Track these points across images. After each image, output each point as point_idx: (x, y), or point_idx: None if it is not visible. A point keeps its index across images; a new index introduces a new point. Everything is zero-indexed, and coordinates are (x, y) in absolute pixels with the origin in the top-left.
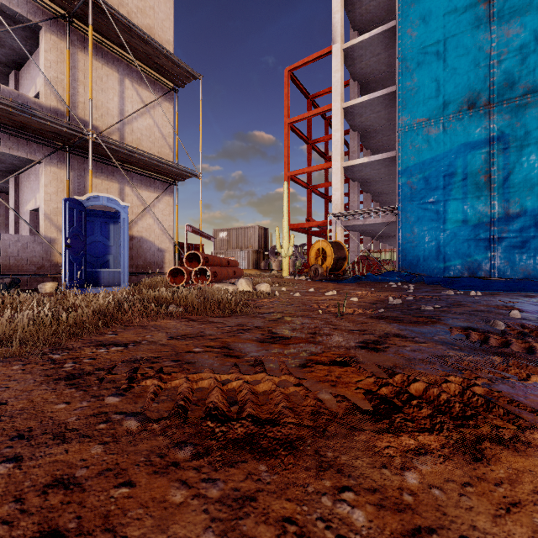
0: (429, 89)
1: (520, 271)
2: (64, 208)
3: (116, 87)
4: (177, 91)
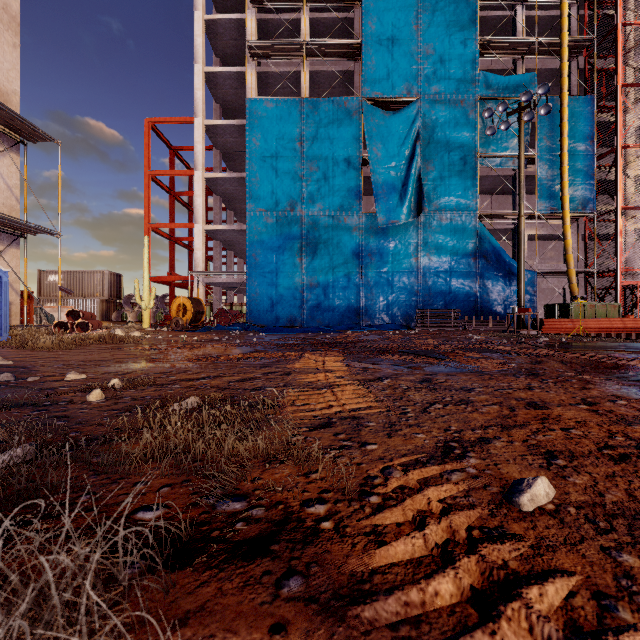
0: (267, 189)
1: (317, 322)
2: None
3: None
4: (26, 143)
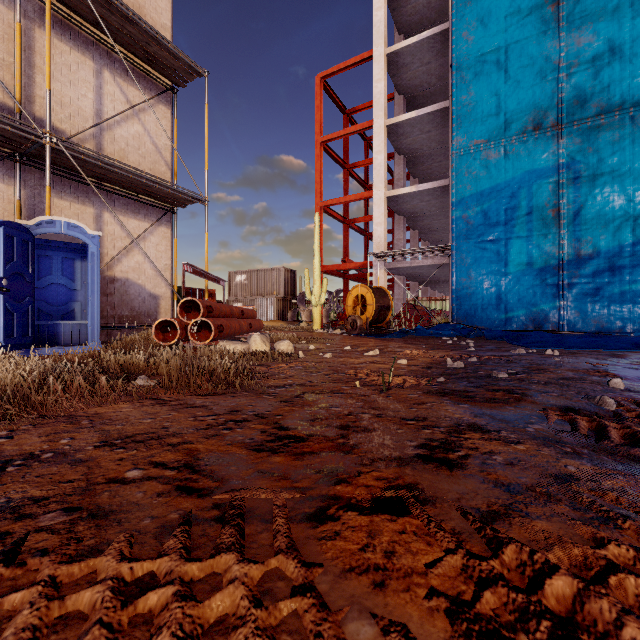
0: (489, 105)
1: (593, 323)
2: None
3: (91, 80)
4: (176, 91)
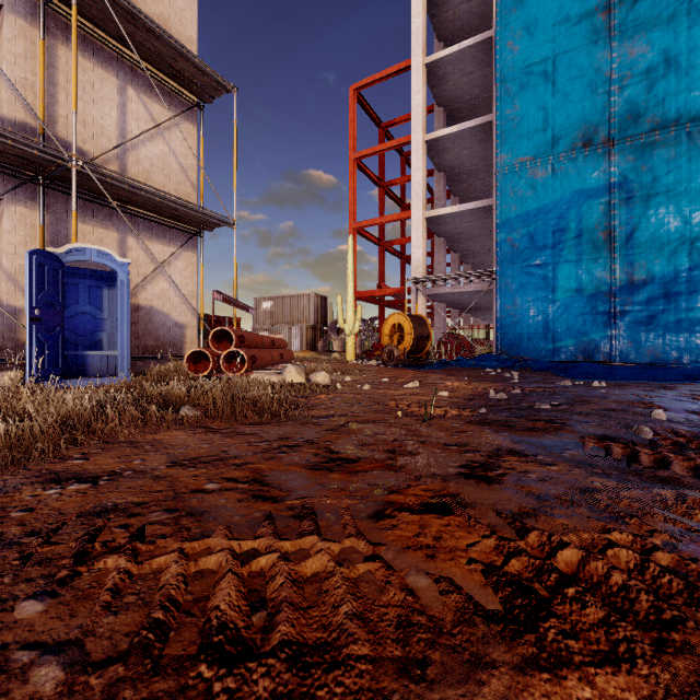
0: (535, 120)
1: (647, 353)
2: (29, 263)
3: (114, 98)
4: (203, 107)
